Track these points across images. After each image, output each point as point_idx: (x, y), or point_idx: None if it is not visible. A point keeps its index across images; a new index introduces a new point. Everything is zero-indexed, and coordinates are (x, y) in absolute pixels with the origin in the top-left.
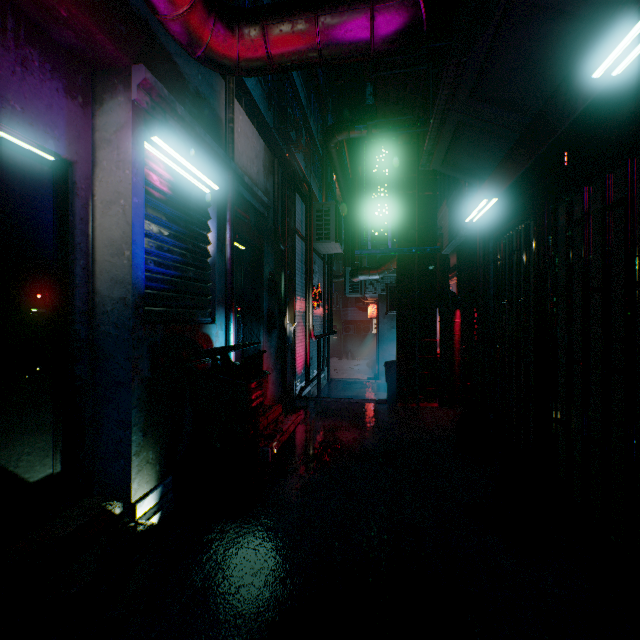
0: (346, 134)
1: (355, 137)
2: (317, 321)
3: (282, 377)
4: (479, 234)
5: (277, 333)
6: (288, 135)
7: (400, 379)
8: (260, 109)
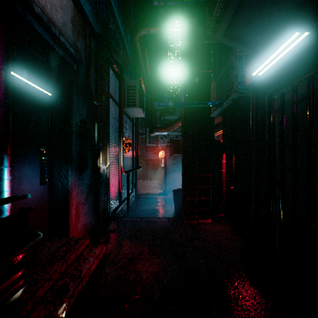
0: (146, 29)
1: (153, 33)
2: (128, 160)
3: (95, 206)
4: (253, 92)
5: (90, 171)
6: (110, 43)
7: (185, 203)
8: (89, 19)
